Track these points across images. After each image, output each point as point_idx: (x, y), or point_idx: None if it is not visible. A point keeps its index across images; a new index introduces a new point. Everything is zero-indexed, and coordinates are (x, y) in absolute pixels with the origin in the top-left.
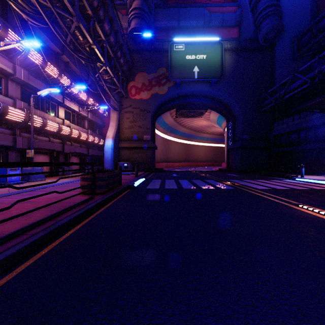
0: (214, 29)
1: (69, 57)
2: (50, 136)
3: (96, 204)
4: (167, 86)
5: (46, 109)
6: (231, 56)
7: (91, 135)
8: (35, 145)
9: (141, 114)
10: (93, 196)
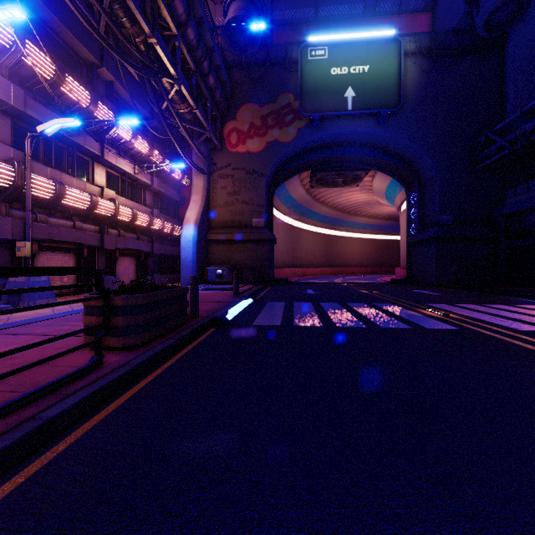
0: (383, 19)
1: (113, 72)
2: (76, 219)
3: (90, 394)
4: (296, 127)
5: (68, 168)
6: (417, 65)
7: (157, 218)
8: (42, 235)
9: (248, 180)
10: (102, 359)
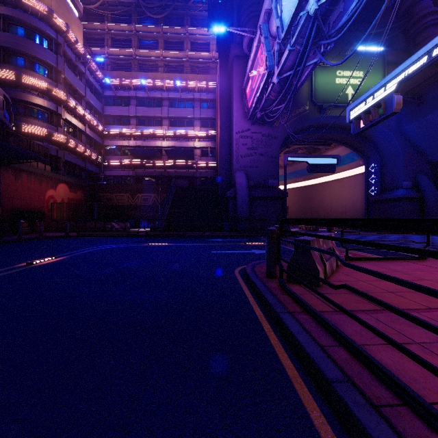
0: None
1: None
2: None
3: None
4: None
5: None
6: None
7: None
8: None
9: None
10: None
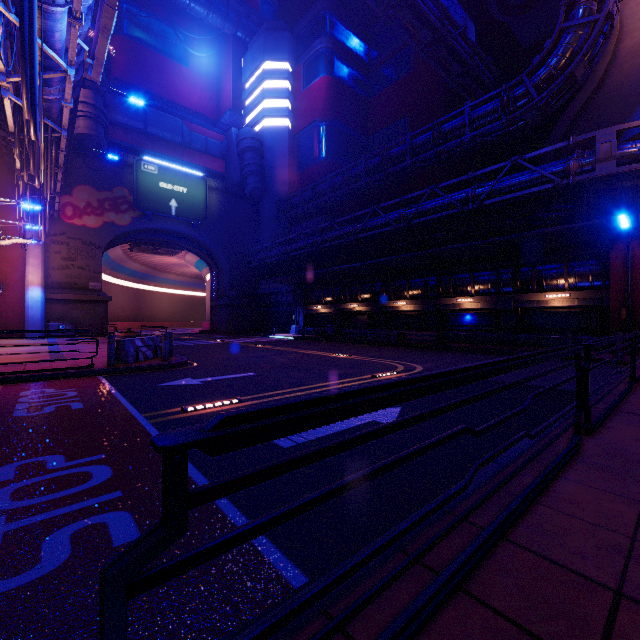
0: (196, 153)
1: None
2: None
3: None
4: (131, 216)
5: None
6: (217, 196)
7: None
8: None
9: (85, 249)
10: None
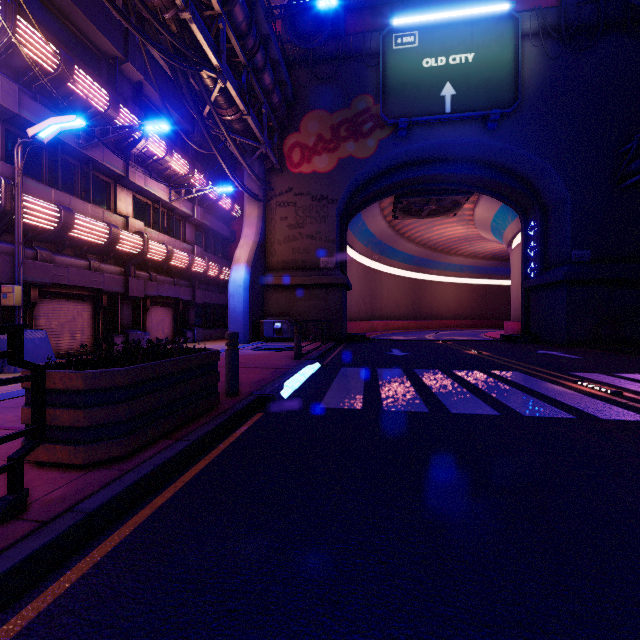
0: None
1: (142, 69)
2: (92, 257)
3: None
4: (376, 138)
5: (81, 191)
6: (540, 49)
7: (200, 257)
8: (44, 278)
9: (314, 208)
10: (25, 498)
